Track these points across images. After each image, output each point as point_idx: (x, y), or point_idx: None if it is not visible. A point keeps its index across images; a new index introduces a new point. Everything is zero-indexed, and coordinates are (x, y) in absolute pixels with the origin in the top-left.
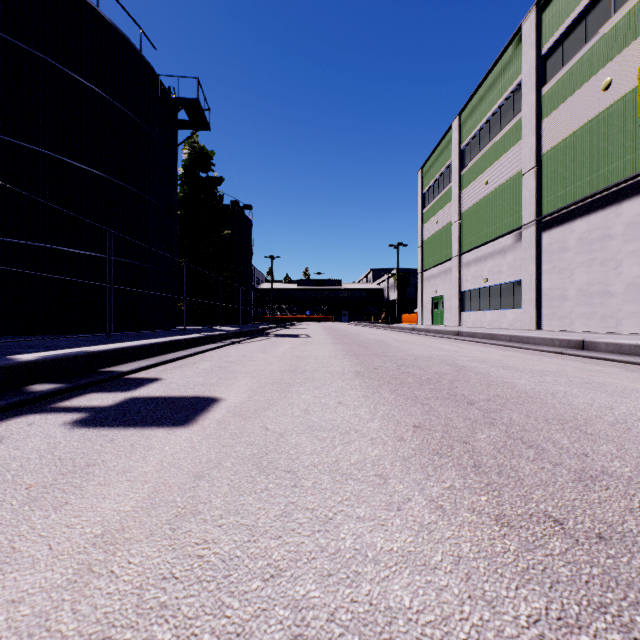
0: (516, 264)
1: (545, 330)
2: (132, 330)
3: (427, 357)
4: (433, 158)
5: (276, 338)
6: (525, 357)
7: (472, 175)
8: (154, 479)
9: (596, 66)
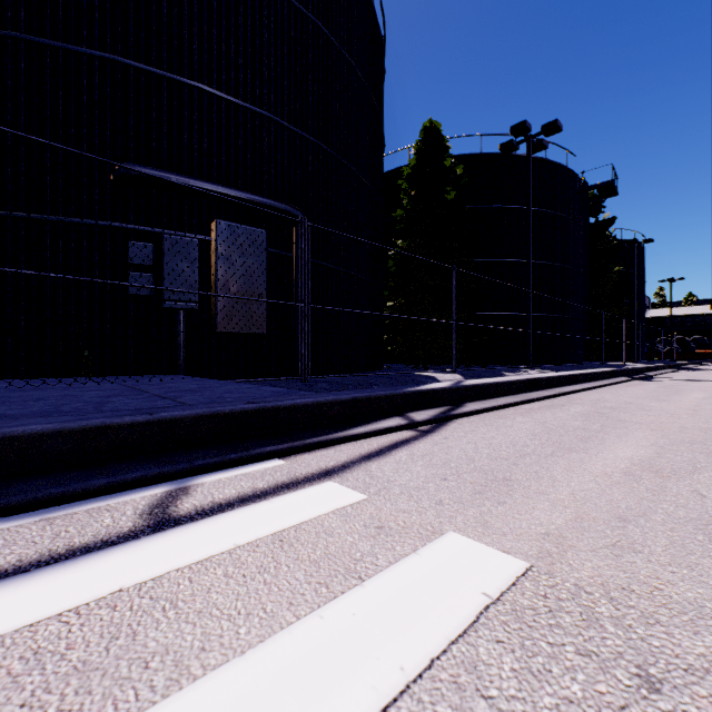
0: None
1: None
2: (562, 363)
3: None
4: None
5: (705, 371)
6: None
7: None
8: None
9: None
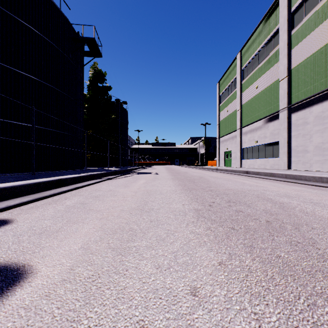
0: (275, 132)
1: (294, 170)
2: (55, 170)
3: (242, 191)
4: (225, 76)
5: (137, 175)
6: (313, 191)
7: (248, 84)
8: None
9: (327, 14)
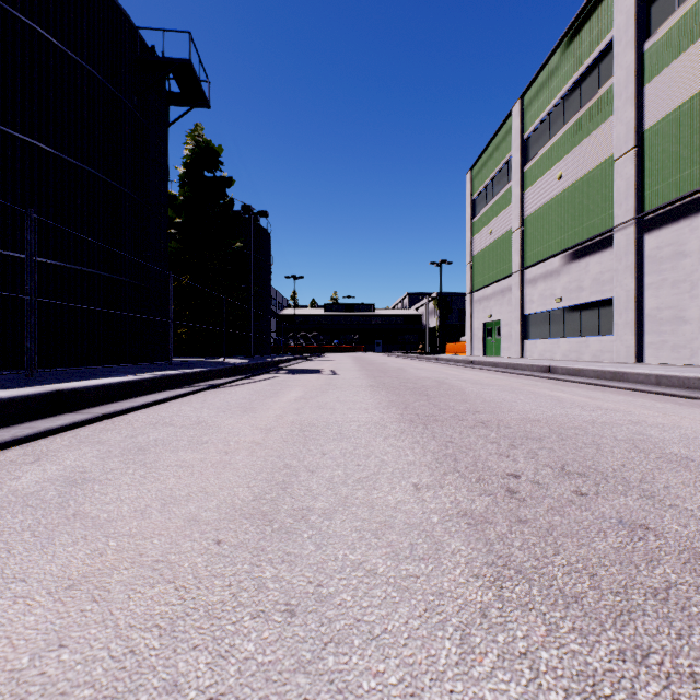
0: (604, 278)
1: (651, 364)
2: (97, 364)
3: (576, 429)
4: (486, 155)
5: (287, 376)
6: None
7: (539, 170)
8: None
9: None
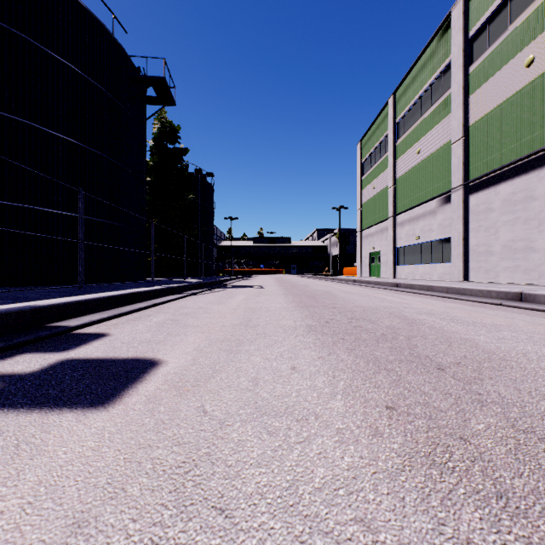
0: (445, 223)
1: (472, 282)
2: (105, 282)
3: (374, 309)
4: (371, 132)
5: (233, 289)
6: (468, 309)
7: (405, 146)
8: (5, 532)
9: (519, 45)
